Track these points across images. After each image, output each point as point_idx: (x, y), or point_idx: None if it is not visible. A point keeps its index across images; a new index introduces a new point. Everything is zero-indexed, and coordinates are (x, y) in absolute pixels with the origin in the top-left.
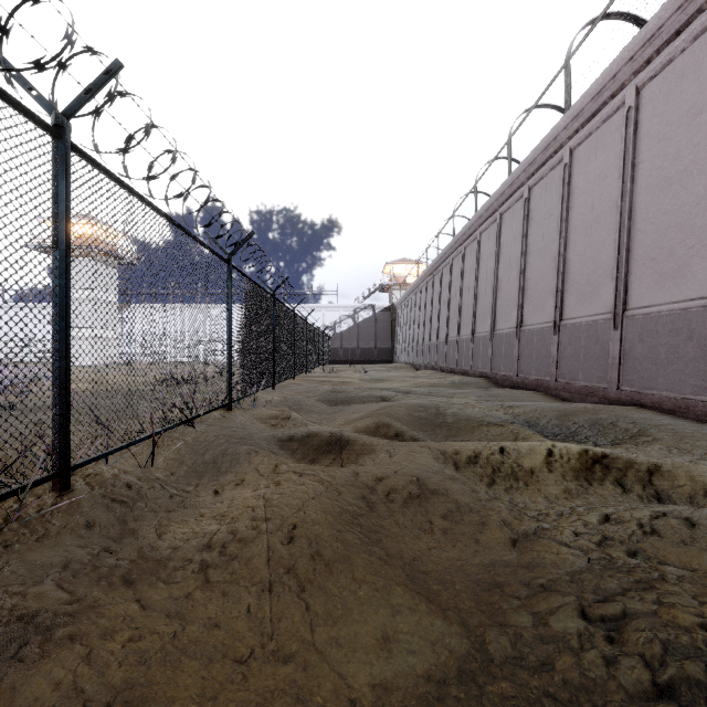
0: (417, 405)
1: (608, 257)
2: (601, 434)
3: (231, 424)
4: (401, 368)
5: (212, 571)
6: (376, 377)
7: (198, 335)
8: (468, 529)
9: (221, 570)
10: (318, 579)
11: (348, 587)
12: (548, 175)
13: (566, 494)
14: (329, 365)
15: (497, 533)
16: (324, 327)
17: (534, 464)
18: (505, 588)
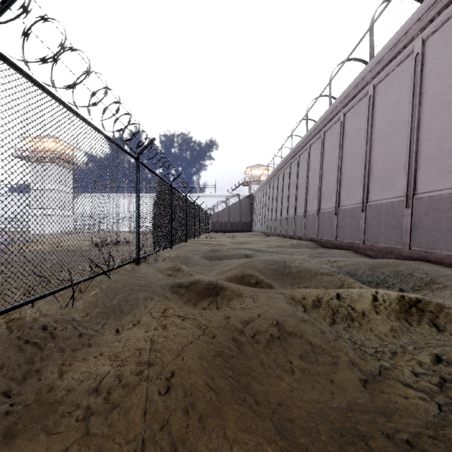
0: (270, 261)
1: (401, 158)
2: (403, 282)
3: (137, 275)
4: (257, 235)
5: (93, 421)
6: (240, 241)
7: (125, 213)
8: (323, 370)
9: (101, 421)
10: (190, 438)
11: (219, 449)
12: (357, 104)
13: (392, 332)
14: (210, 233)
15: (348, 373)
16: (207, 208)
17: (364, 307)
18: (370, 442)
